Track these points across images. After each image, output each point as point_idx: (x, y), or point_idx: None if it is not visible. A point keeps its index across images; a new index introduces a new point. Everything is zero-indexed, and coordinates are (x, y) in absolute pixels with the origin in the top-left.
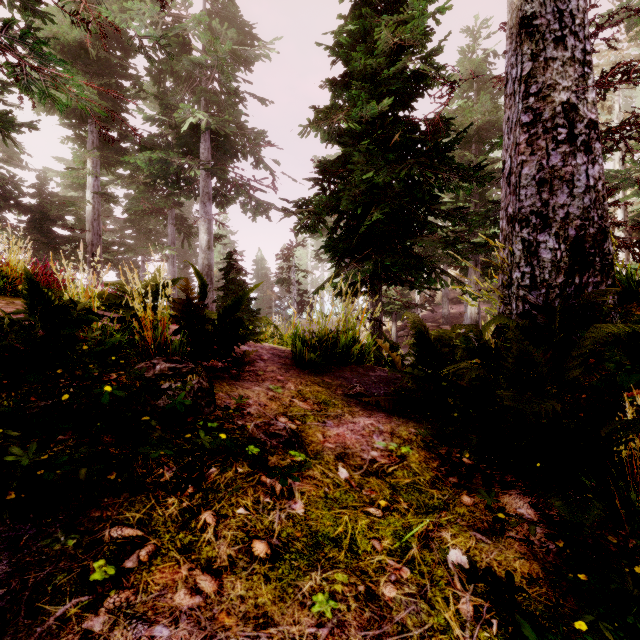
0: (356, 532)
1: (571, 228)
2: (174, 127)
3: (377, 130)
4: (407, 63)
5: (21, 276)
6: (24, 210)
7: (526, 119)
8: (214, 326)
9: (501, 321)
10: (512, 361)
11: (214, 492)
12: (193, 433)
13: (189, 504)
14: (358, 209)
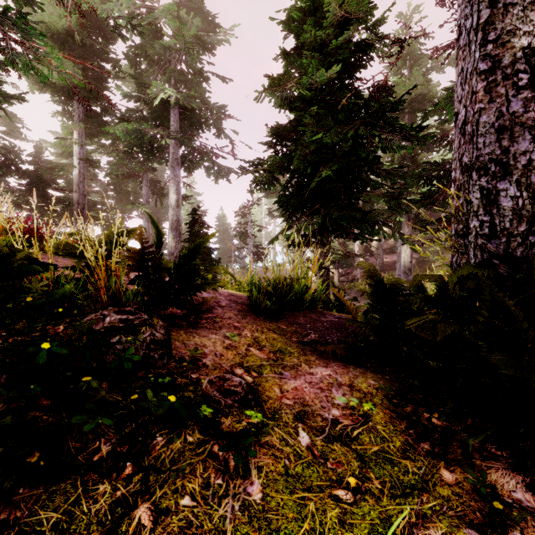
0: (326, 530)
1: (534, 175)
2: (148, 103)
3: (325, 96)
4: (354, 33)
5: (2, 228)
6: (23, 175)
7: (484, 66)
8: (170, 275)
9: (470, 271)
10: (487, 315)
11: (157, 472)
12: (140, 393)
13: (124, 492)
14: (308, 168)
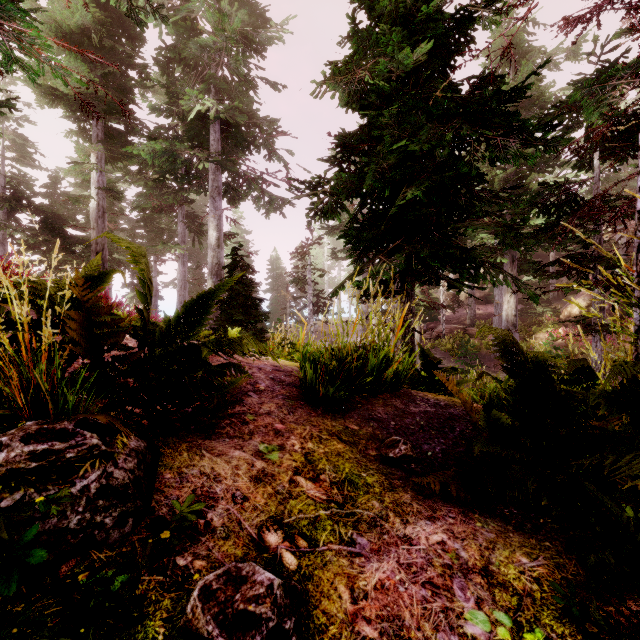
0: None
1: None
2: (182, 118)
3: (410, 90)
4: None
5: None
6: (36, 210)
7: None
8: (155, 355)
9: None
10: None
11: None
12: None
13: None
14: (385, 190)
